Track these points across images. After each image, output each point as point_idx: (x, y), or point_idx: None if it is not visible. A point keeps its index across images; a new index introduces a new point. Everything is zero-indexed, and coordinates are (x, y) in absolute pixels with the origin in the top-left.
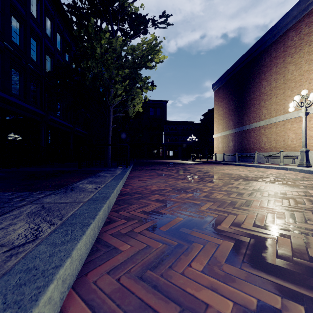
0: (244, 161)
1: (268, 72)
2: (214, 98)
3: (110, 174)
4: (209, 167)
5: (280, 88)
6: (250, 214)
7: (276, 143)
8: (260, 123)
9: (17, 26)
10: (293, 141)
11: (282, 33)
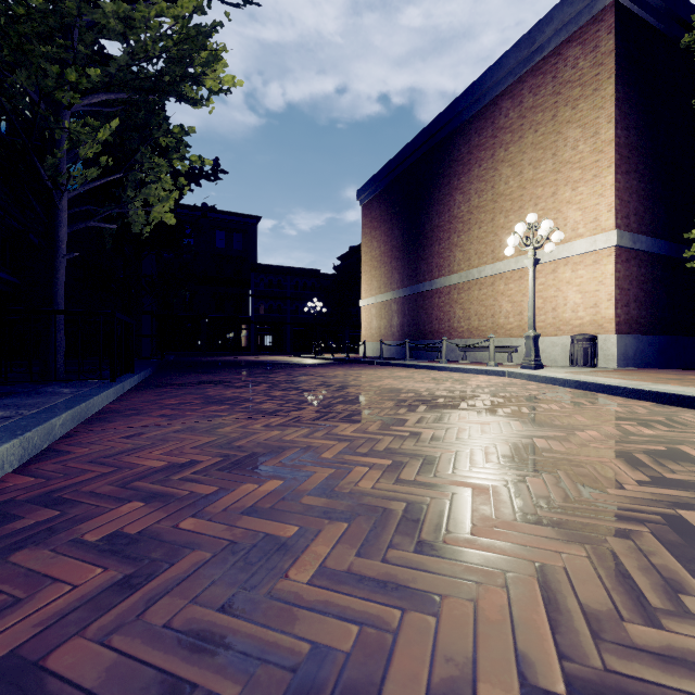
0: (422, 357)
1: (465, 175)
2: (363, 220)
3: (6, 412)
4: (350, 373)
5: (487, 210)
6: (484, 590)
7: (479, 320)
8: (452, 280)
9: None
10: (509, 317)
11: (491, 101)
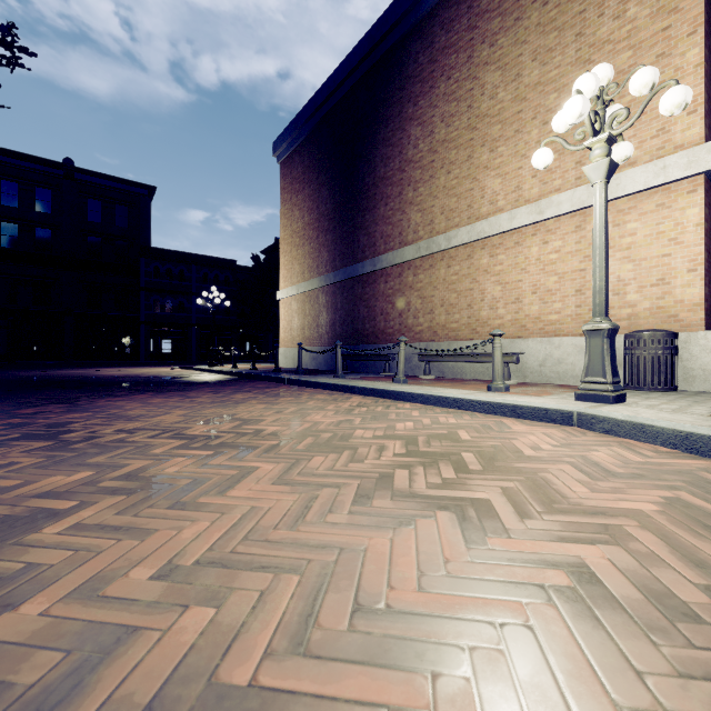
0: (360, 369)
1: (425, 97)
2: (281, 183)
3: None
4: (195, 418)
5: (461, 143)
6: None
7: (447, 313)
8: (405, 254)
9: None
10: (497, 308)
11: None
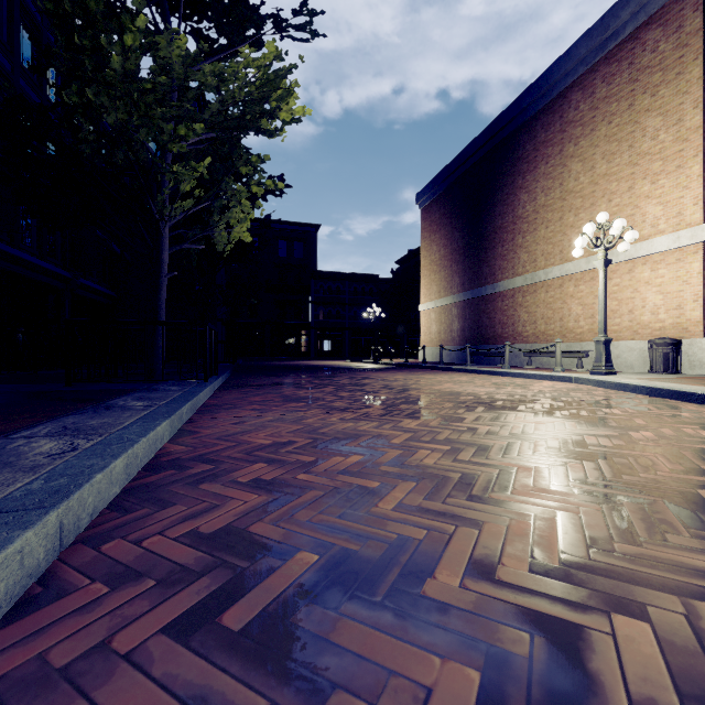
0: (483, 362)
1: (530, 174)
2: (422, 224)
3: (145, 403)
4: (410, 377)
5: (555, 208)
6: (515, 521)
7: (545, 324)
8: (516, 283)
9: None
10: (579, 321)
11: (559, 94)
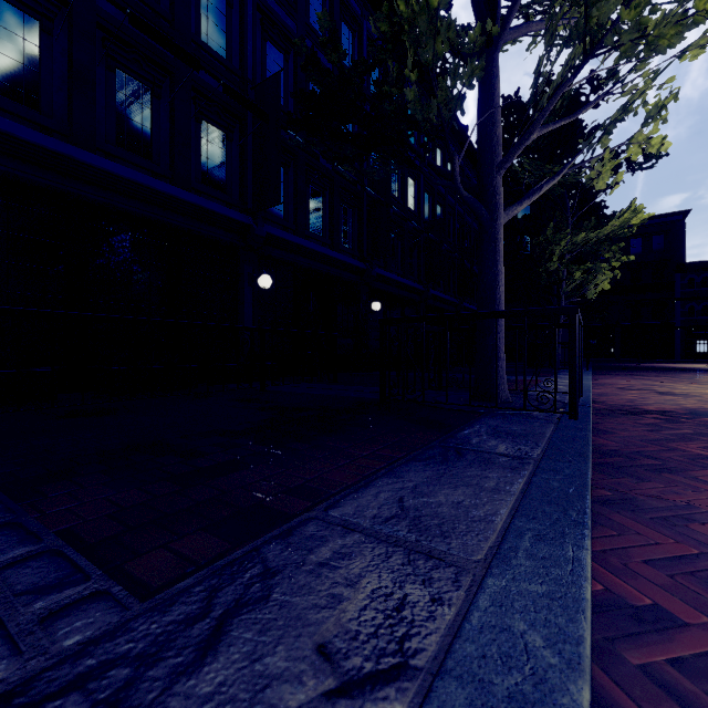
0: None
1: None
2: None
3: None
4: None
5: None
6: (686, 391)
7: None
8: None
9: (439, 210)
10: None
11: None
